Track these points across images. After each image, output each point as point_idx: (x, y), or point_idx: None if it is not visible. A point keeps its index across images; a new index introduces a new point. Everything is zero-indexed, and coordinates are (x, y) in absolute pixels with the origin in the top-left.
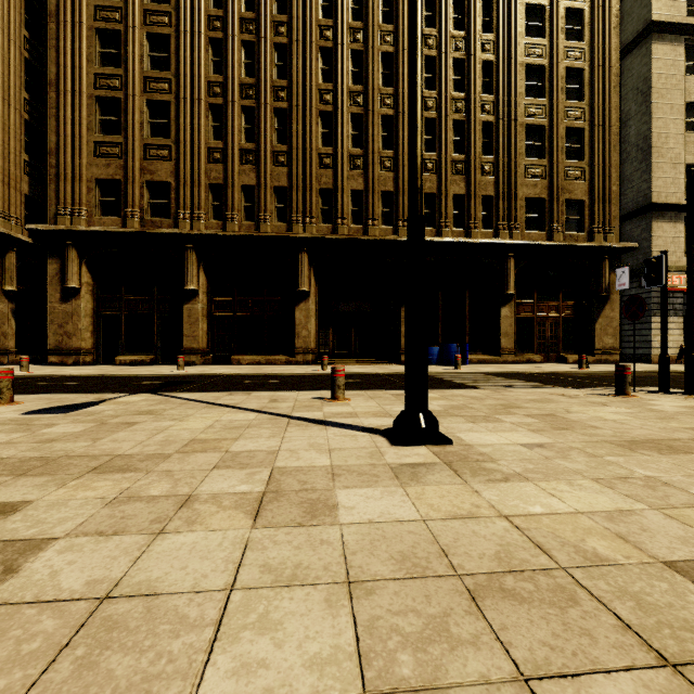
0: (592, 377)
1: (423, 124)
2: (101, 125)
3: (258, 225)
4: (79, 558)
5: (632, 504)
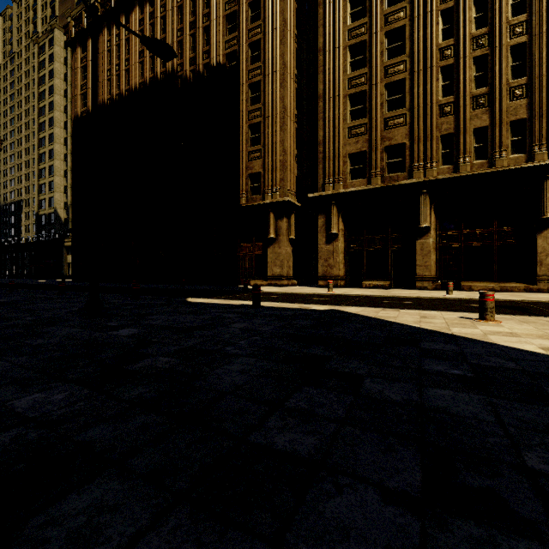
0: None
1: None
2: (350, 114)
3: (492, 161)
4: None
5: None
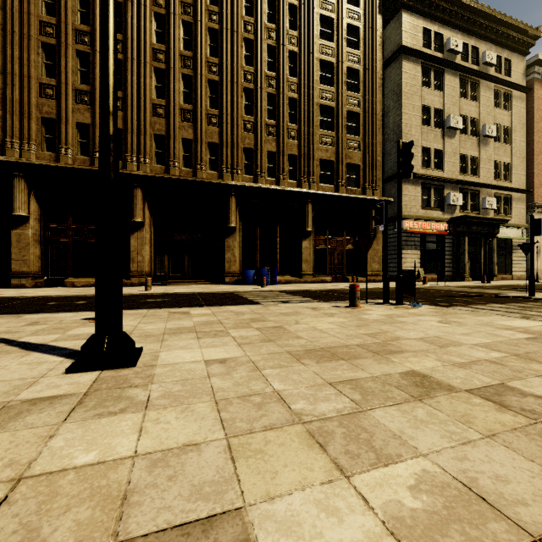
0: None
1: (243, 92)
2: None
3: (93, 160)
4: None
5: (211, 434)
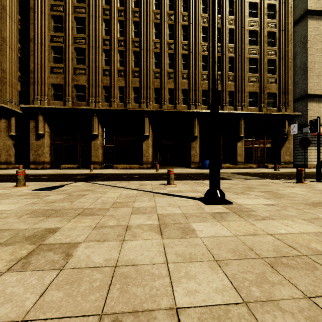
0: (282, 175)
1: (201, 58)
2: (54, 59)
3: (126, 104)
4: (95, 250)
5: None
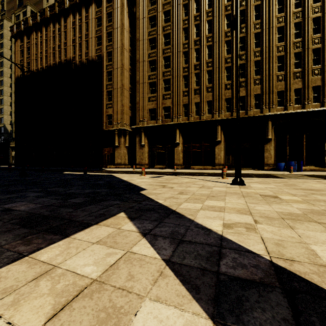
0: None
1: (276, 59)
2: (150, 91)
3: (200, 116)
4: (179, 188)
5: (270, 192)
